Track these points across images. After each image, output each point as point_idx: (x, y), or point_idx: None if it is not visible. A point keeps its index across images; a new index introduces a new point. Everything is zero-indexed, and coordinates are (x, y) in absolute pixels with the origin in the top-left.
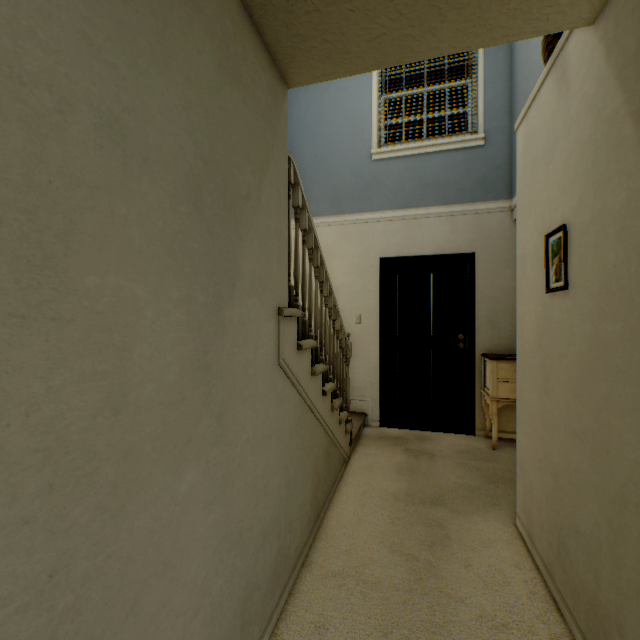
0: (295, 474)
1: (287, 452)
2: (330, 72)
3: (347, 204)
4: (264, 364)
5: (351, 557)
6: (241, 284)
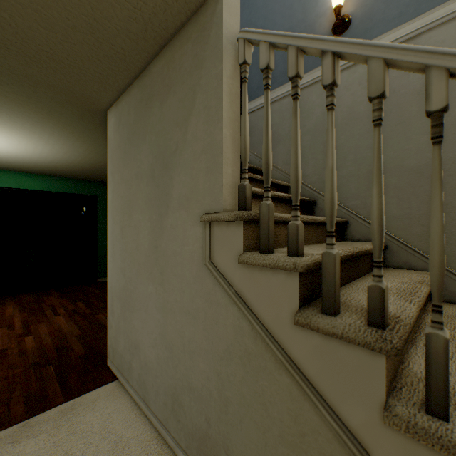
0: (240, 410)
1: (222, 362)
2: None
3: None
4: (190, 258)
5: None
6: (172, 205)
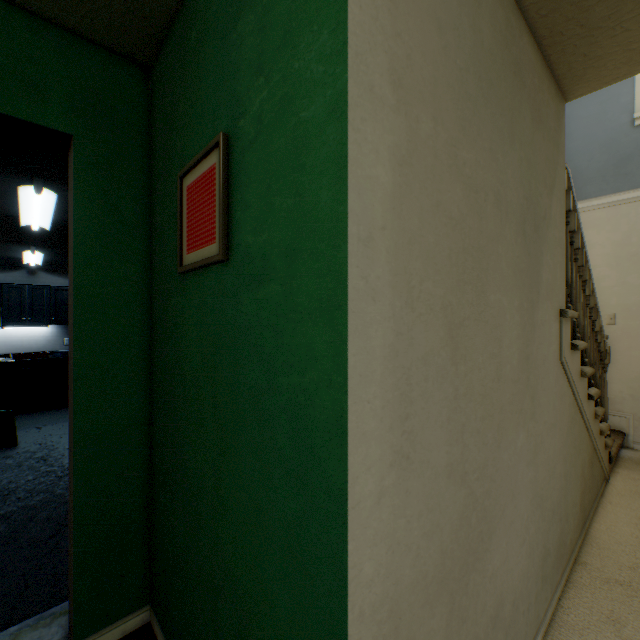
0: (569, 469)
1: (564, 445)
2: (623, 74)
3: (593, 186)
4: (552, 360)
5: (638, 575)
6: (541, 291)
